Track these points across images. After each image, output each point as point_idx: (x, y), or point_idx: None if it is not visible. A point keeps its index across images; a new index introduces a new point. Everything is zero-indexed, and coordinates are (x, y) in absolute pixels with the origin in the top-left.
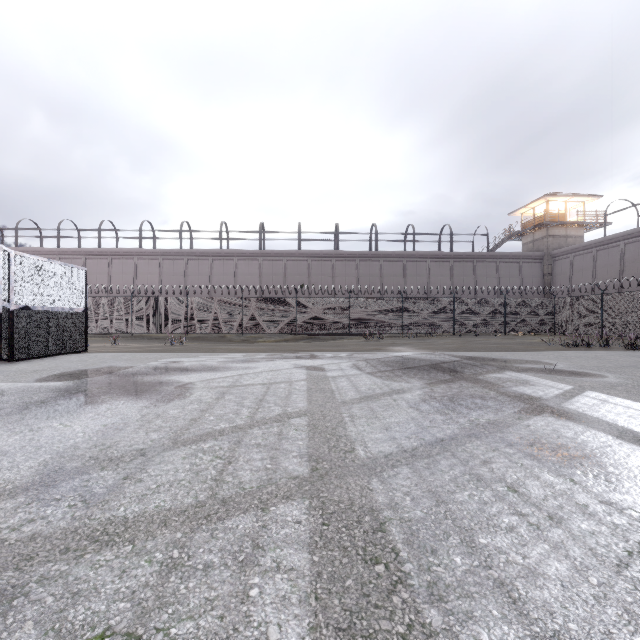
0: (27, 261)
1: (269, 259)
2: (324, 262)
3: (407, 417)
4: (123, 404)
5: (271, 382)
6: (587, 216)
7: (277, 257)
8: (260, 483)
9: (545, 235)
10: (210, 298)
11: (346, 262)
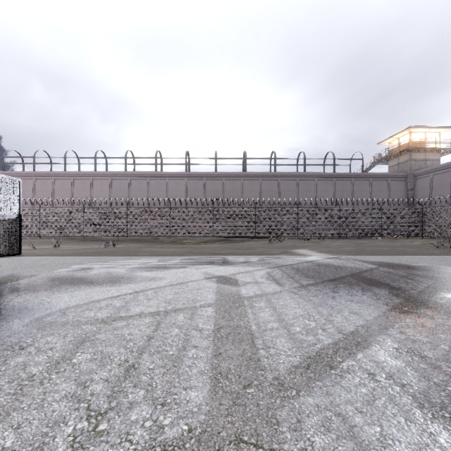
0: None
1: (192, 179)
2: (235, 181)
3: None
4: None
5: (167, 309)
6: (443, 143)
7: (199, 177)
8: None
9: (408, 159)
10: (145, 208)
11: (252, 181)
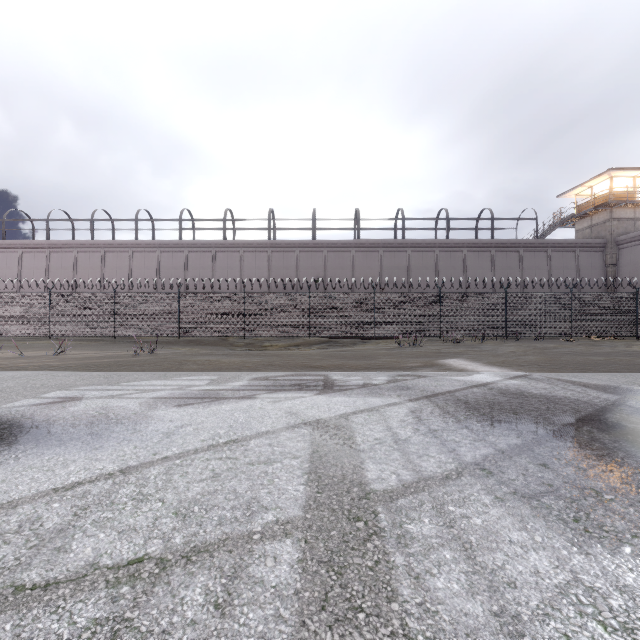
0: None
1: (279, 250)
2: (342, 253)
3: None
4: None
5: (170, 549)
6: None
7: (288, 248)
8: None
9: (608, 218)
10: (206, 294)
11: (368, 253)
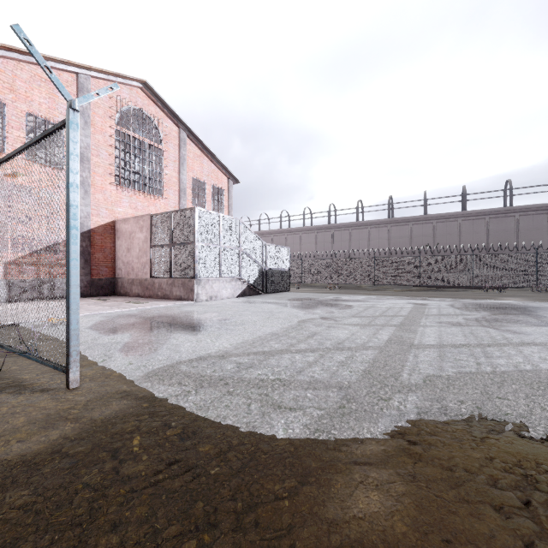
0: (270, 247)
1: (396, 225)
2: (449, 223)
3: (455, 320)
4: (328, 308)
5: (391, 307)
6: None
7: (403, 223)
8: (382, 324)
9: None
10: (350, 259)
11: (474, 220)
